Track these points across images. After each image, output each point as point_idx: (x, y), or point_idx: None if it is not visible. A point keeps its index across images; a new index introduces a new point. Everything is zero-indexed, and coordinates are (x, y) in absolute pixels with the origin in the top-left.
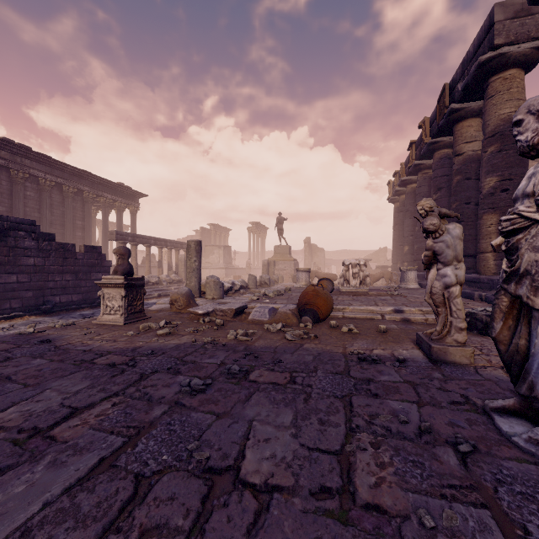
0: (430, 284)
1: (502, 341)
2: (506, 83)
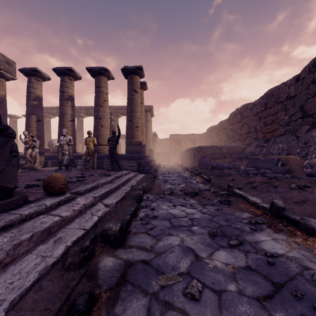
0: (29, 153)
1: (60, 159)
2: (2, 83)
